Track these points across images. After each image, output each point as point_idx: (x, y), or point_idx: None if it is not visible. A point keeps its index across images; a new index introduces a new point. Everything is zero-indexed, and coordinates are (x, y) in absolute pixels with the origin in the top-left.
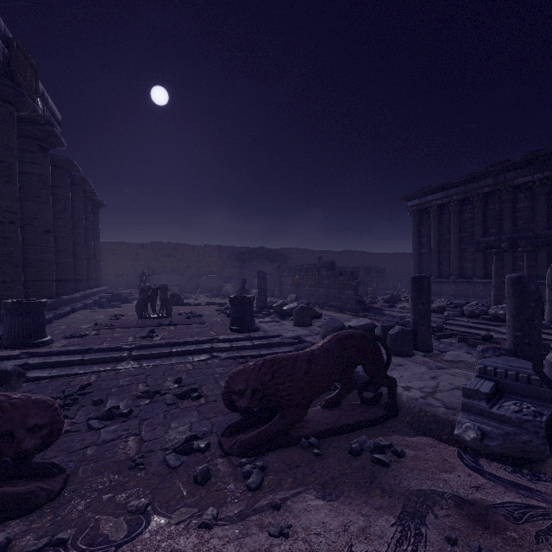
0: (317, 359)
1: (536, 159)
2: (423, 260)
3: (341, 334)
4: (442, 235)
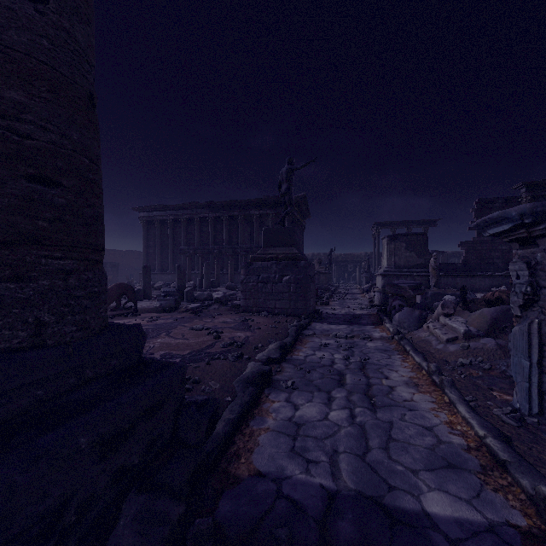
0: (111, 291)
1: (210, 206)
2: (150, 258)
3: (118, 283)
4: (163, 241)
